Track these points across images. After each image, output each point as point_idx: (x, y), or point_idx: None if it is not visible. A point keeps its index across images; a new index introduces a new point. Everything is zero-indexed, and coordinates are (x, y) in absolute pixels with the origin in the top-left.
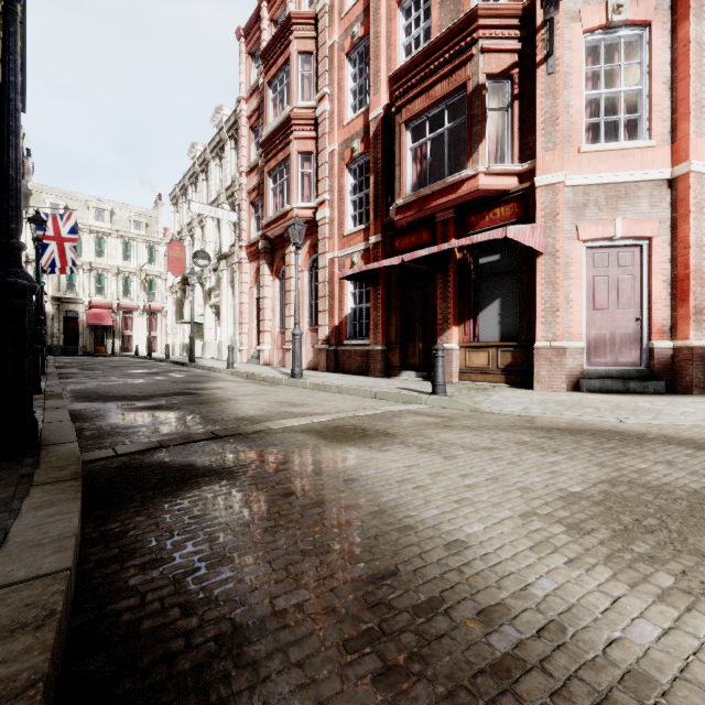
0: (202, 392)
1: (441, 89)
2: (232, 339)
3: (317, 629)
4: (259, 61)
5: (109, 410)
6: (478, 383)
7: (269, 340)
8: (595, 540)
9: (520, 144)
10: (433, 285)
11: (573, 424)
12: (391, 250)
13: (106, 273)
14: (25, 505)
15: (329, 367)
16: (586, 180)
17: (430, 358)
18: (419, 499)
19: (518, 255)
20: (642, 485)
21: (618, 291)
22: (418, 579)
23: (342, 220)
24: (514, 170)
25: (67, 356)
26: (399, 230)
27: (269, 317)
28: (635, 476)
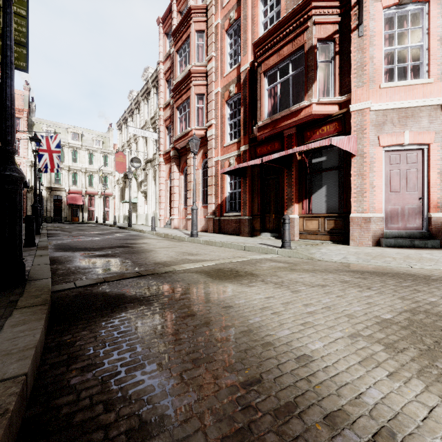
0: (134, 246)
1: (287, 50)
2: (155, 212)
3: (202, 427)
4: (171, 38)
5: (75, 257)
6: (312, 241)
7: (177, 213)
8: (407, 357)
9: (340, 84)
10: (282, 177)
11: (378, 269)
12: (254, 155)
13: (78, 172)
14: (7, 323)
15: (215, 230)
16: (385, 106)
17: (280, 224)
18: (275, 322)
19: (338, 156)
20: (435, 314)
21: (406, 179)
22: (277, 386)
23: (223, 137)
24: (336, 101)
25: (55, 223)
26: (259, 142)
27: (177, 199)
28: (428, 307)
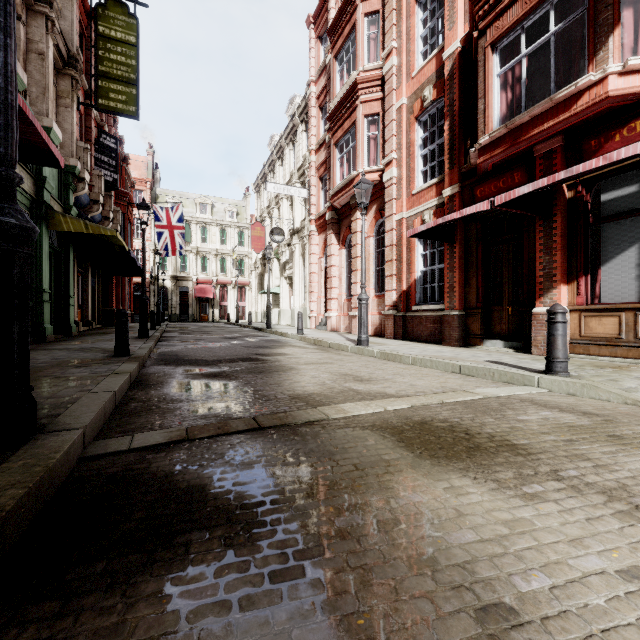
0: (266, 358)
1: None
2: (303, 307)
3: None
4: (327, 41)
5: (173, 376)
6: (602, 358)
7: (336, 307)
8: None
9: None
10: (529, 236)
11: None
12: (470, 201)
13: (208, 255)
14: None
15: (397, 334)
16: None
17: (524, 325)
18: None
19: None
20: None
21: None
22: None
23: (410, 178)
24: None
25: (181, 322)
26: (481, 176)
27: (336, 285)
28: None
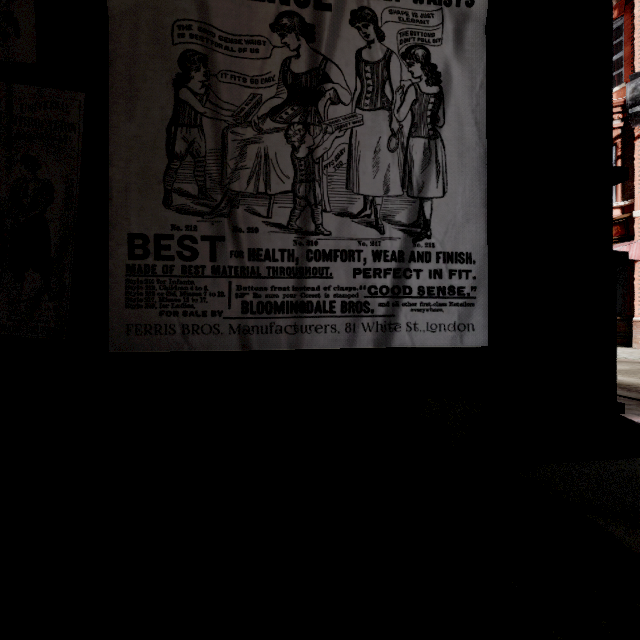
0: None
1: None
2: None
3: None
4: None
5: None
6: None
7: None
8: None
9: (622, 187)
10: None
11: None
12: None
13: None
14: None
15: None
16: None
17: None
18: None
19: None
20: None
21: None
22: None
23: None
24: (617, 205)
25: None
26: None
27: None
28: None
